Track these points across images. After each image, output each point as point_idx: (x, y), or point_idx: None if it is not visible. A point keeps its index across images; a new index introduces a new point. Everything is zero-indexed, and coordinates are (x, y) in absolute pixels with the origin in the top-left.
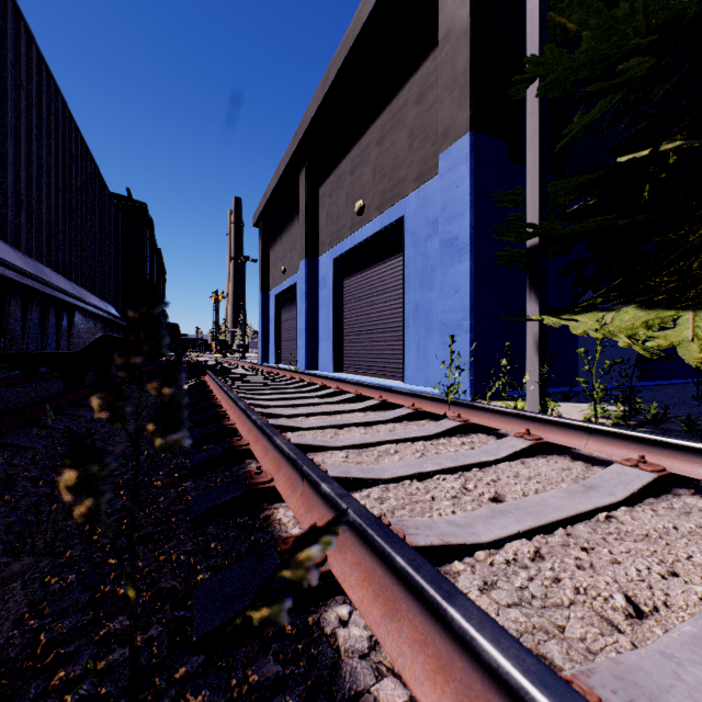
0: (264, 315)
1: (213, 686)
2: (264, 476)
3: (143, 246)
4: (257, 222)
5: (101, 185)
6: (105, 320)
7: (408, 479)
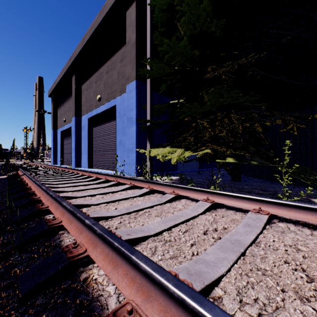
0: (55, 141)
1: (17, 227)
2: (37, 197)
3: None
4: (50, 95)
5: None
6: None
7: (87, 196)
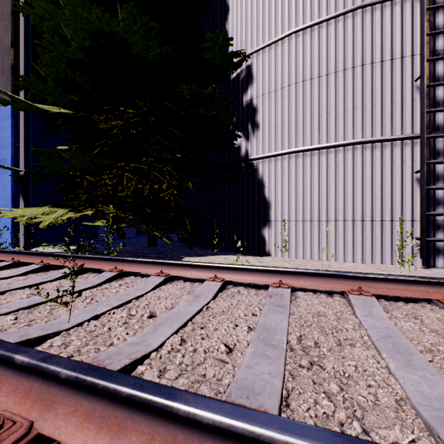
0: None
1: None
2: None
3: None
4: None
5: None
6: None
7: None
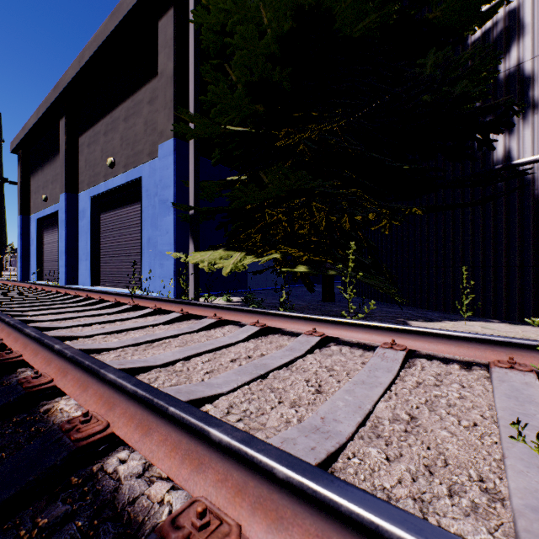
0: (25, 236)
1: None
2: None
3: None
4: (15, 149)
5: None
6: None
7: (76, 327)
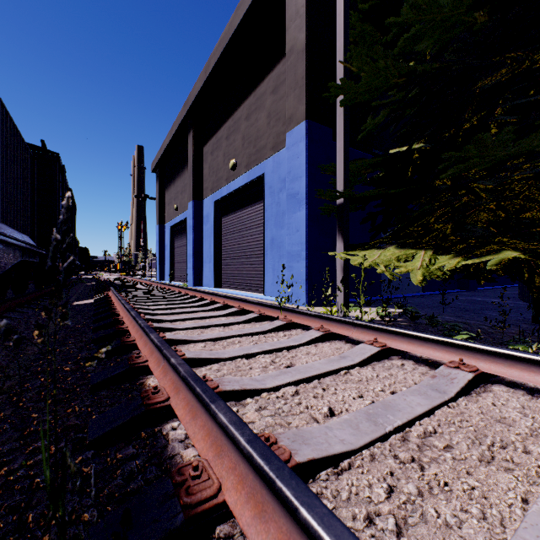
0: (161, 242)
1: (97, 462)
2: (142, 359)
3: (56, 187)
4: (155, 168)
5: (19, 140)
6: (23, 249)
7: (239, 358)
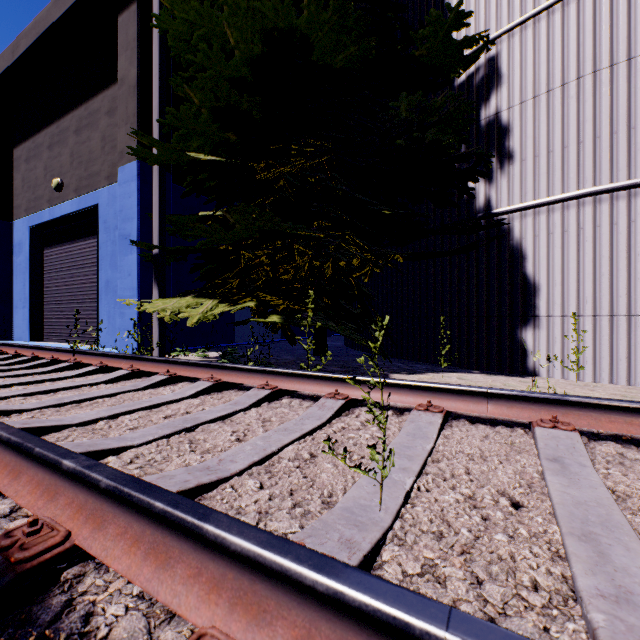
0: None
1: None
2: None
3: None
4: None
5: None
6: None
7: None
